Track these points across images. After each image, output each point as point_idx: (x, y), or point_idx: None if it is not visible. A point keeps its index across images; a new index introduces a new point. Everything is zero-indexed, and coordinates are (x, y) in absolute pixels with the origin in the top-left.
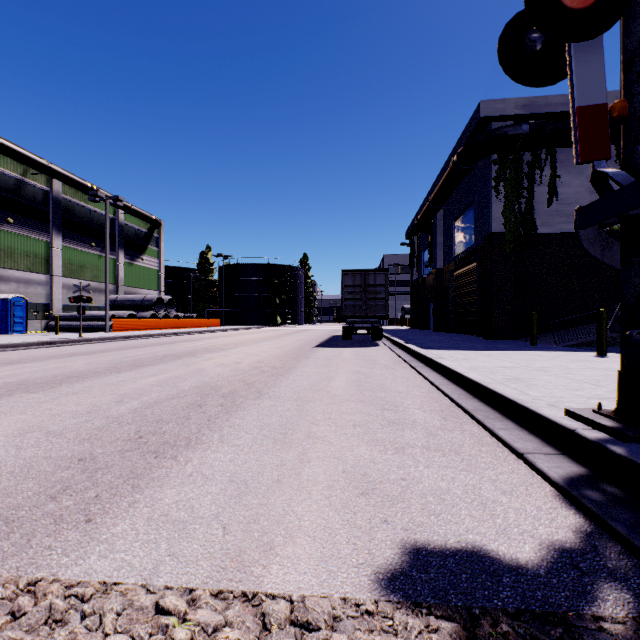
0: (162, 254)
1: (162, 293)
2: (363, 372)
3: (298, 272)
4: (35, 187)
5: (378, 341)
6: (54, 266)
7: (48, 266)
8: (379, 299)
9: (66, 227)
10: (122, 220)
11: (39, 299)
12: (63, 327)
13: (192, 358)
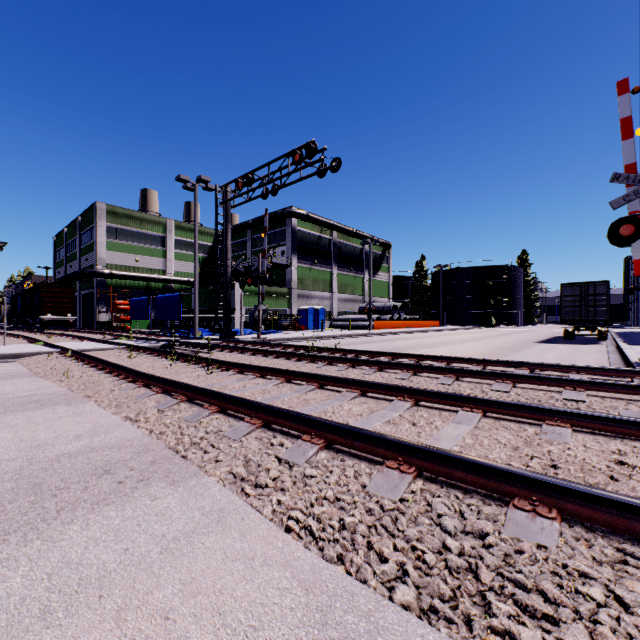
0: (390, 269)
1: (390, 300)
2: (567, 354)
3: (515, 272)
4: (325, 238)
5: (602, 341)
6: (333, 287)
7: (330, 287)
8: (599, 306)
9: (338, 260)
10: (367, 248)
11: (327, 308)
12: (340, 326)
13: (452, 344)
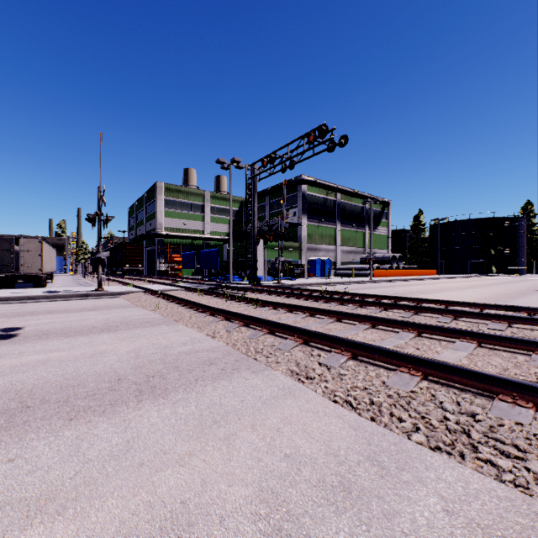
0: (389, 224)
1: (389, 251)
2: None
3: (518, 223)
4: (330, 200)
5: None
6: (337, 240)
7: (335, 241)
8: None
9: (342, 218)
10: (367, 207)
11: (332, 259)
12: (343, 274)
13: (450, 291)
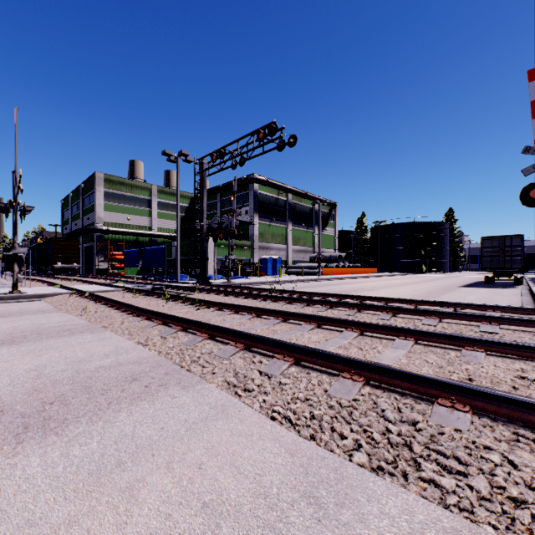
0: (336, 225)
1: (336, 251)
2: (486, 296)
3: (443, 227)
4: (281, 200)
5: (517, 286)
6: (288, 240)
7: (286, 240)
8: (515, 256)
9: (292, 218)
10: (316, 208)
11: (283, 258)
12: (294, 272)
13: (389, 288)
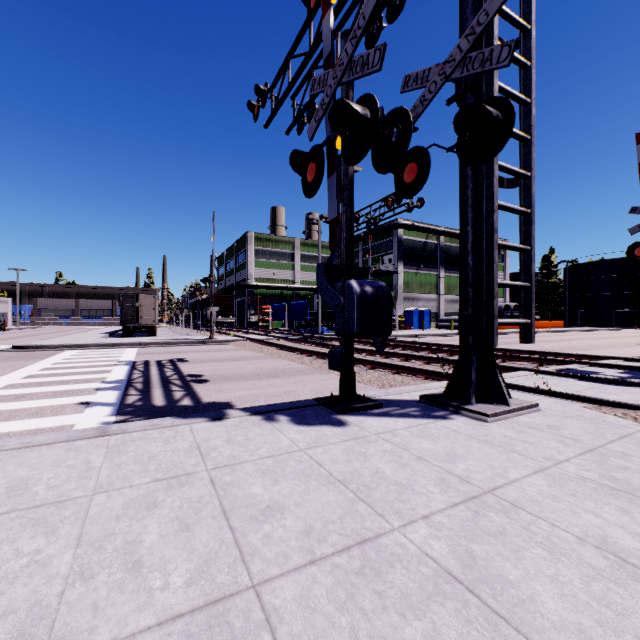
0: (506, 267)
1: (506, 299)
2: (635, 352)
3: None
4: (431, 243)
5: None
6: (440, 289)
7: (437, 289)
8: None
9: (445, 263)
10: None
11: (433, 309)
12: (445, 326)
13: (536, 343)
